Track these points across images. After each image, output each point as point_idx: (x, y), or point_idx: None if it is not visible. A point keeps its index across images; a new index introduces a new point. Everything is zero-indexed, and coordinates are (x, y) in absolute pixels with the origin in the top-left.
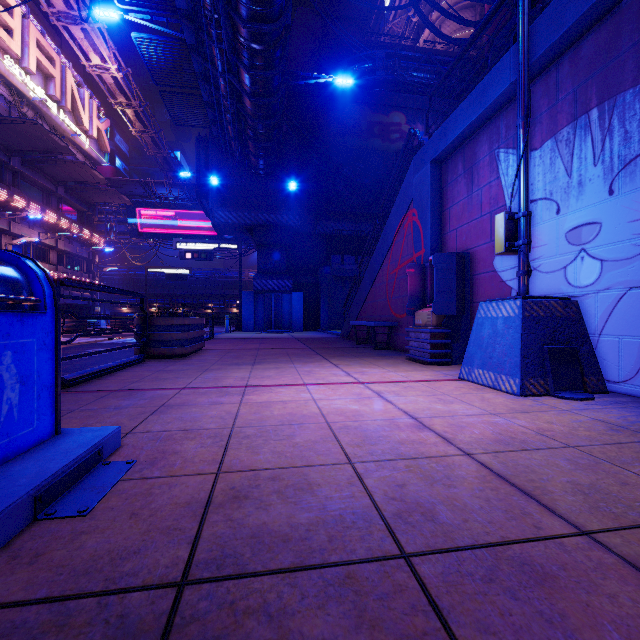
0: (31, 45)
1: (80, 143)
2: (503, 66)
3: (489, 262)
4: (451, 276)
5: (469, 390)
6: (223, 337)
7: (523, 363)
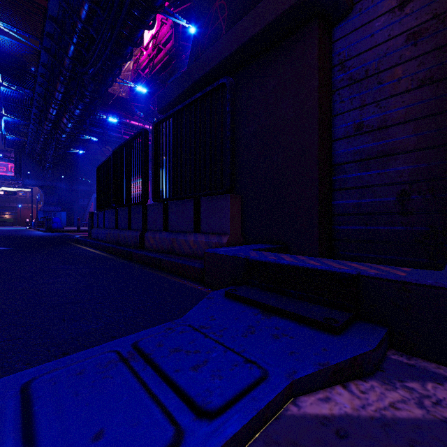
0: None
1: None
2: None
3: None
4: None
5: None
6: None
7: None
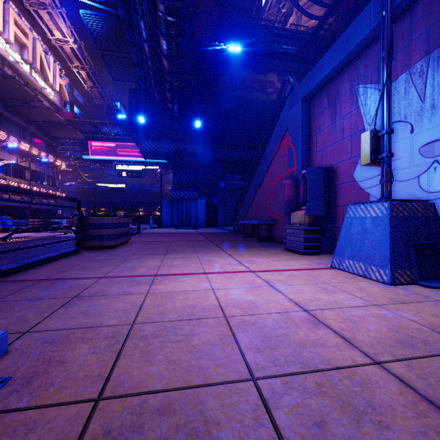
0: (10, 22)
1: (47, 94)
2: (364, 17)
3: (350, 174)
4: (320, 185)
5: (344, 278)
6: (147, 232)
7: (392, 256)
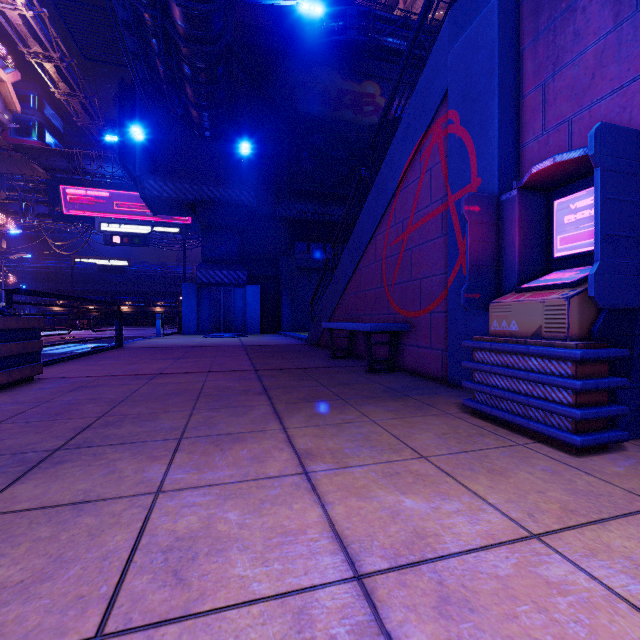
0: None
1: None
2: None
3: None
4: (636, 195)
5: None
6: (139, 345)
7: None
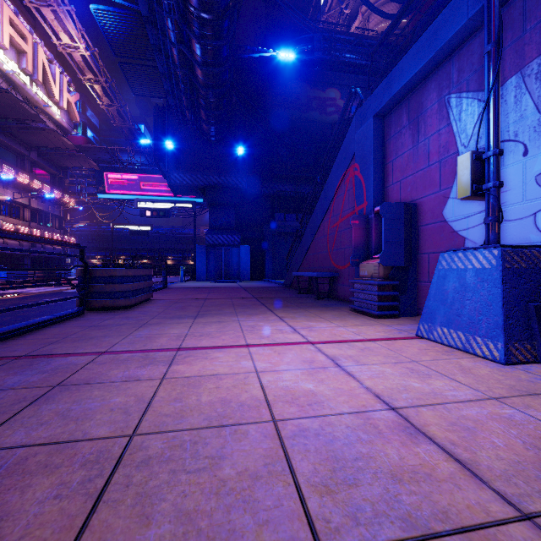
0: (4, 22)
1: (51, 113)
2: (459, 2)
3: (438, 212)
4: (399, 226)
5: (438, 354)
6: (176, 286)
7: (506, 324)
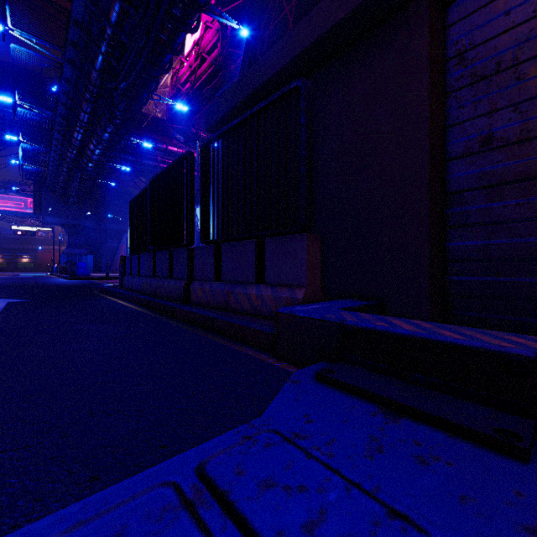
0: None
1: None
2: None
3: None
4: None
5: None
6: None
7: None
